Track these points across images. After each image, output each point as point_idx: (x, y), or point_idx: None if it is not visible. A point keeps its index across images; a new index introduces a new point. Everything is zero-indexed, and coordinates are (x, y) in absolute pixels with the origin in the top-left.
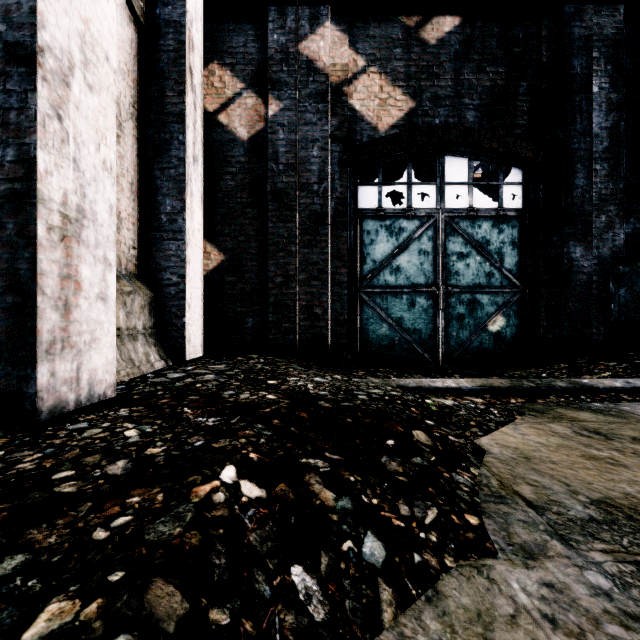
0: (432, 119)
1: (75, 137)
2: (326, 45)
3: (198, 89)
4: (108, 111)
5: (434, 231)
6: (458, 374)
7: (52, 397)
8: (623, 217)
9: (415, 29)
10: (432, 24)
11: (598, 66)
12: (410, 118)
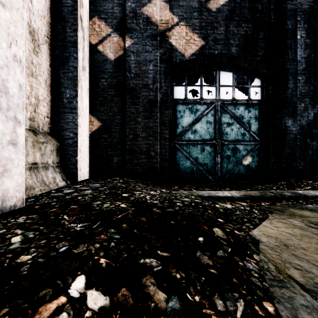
0: (213, 51)
1: None
2: (157, 9)
3: (85, 30)
4: (18, 24)
5: (214, 111)
6: (228, 187)
7: None
8: (313, 104)
9: (204, 2)
10: (213, 0)
11: (300, 25)
12: (202, 50)
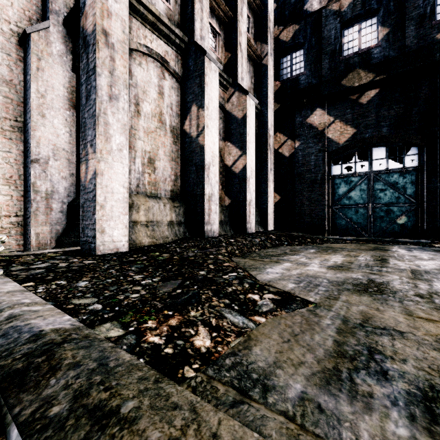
0: (364, 135)
1: (250, 188)
2: (317, 117)
3: (272, 147)
4: (254, 180)
5: (367, 181)
6: None
7: (248, 230)
8: None
9: (356, 100)
10: (364, 95)
11: None
12: (354, 136)
